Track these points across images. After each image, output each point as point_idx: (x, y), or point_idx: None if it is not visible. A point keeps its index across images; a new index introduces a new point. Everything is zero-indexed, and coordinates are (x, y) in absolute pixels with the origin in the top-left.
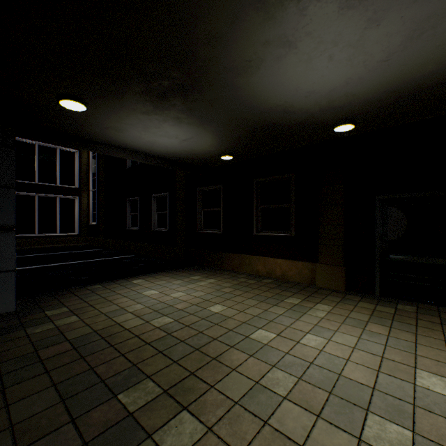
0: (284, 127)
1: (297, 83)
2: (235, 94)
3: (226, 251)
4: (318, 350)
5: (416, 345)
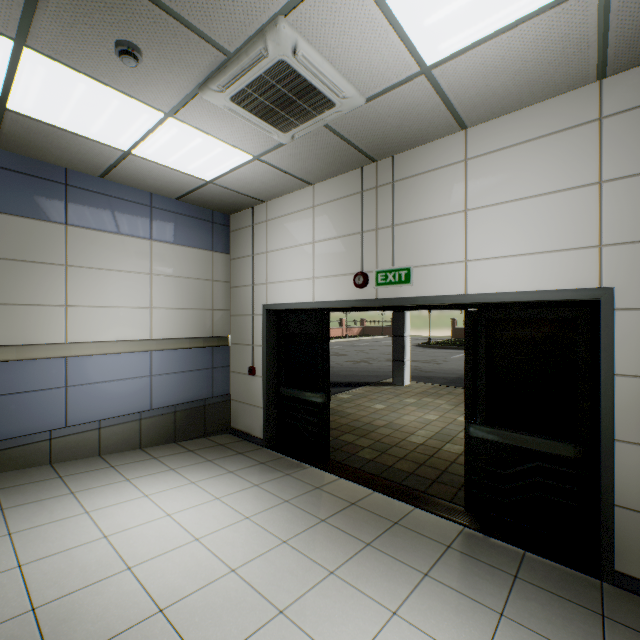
0: None
1: None
2: None
3: None
4: None
5: None
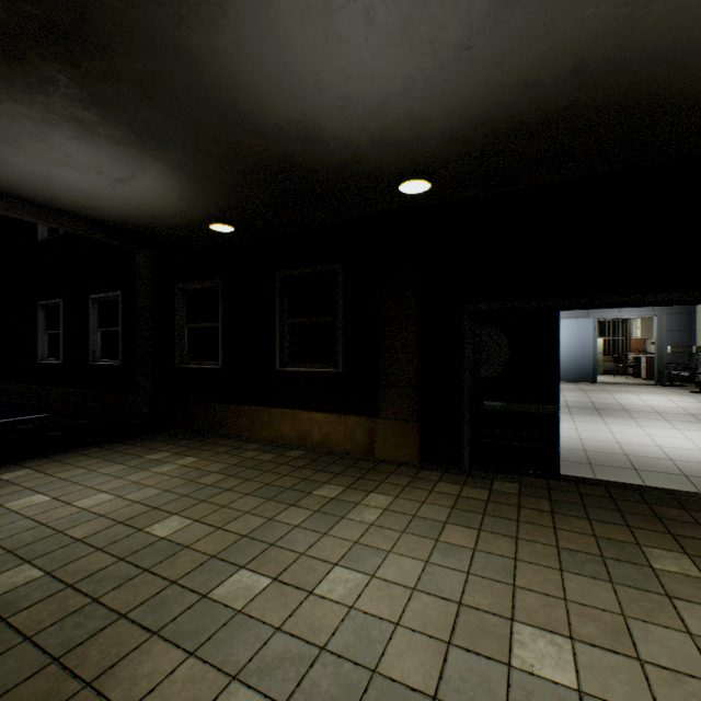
0: (315, 173)
1: (317, 70)
2: (193, 75)
3: (229, 402)
4: (345, 609)
5: (516, 565)
